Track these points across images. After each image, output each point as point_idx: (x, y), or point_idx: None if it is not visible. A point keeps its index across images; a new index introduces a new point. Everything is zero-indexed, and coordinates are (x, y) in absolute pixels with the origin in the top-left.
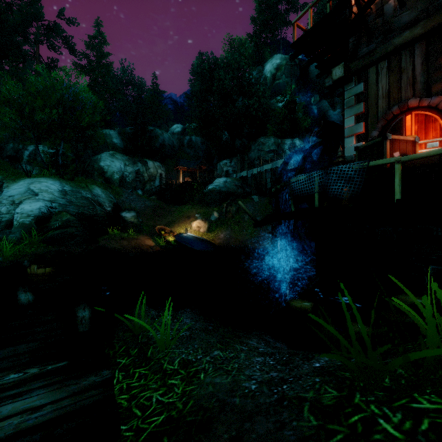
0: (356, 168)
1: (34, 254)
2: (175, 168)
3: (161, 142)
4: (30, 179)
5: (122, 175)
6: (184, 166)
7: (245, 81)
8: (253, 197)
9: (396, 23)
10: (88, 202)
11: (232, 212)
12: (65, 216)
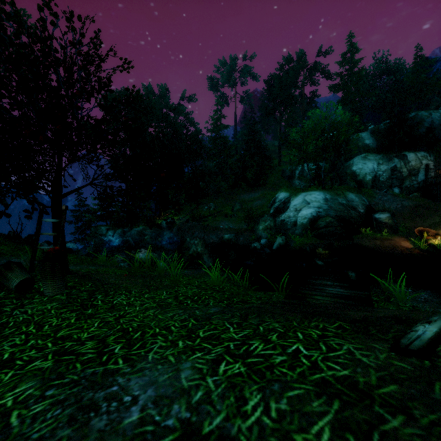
0: None
1: (310, 244)
2: None
3: (427, 126)
4: (305, 193)
5: (375, 175)
6: None
7: None
8: None
9: None
10: (344, 206)
11: None
12: (327, 218)
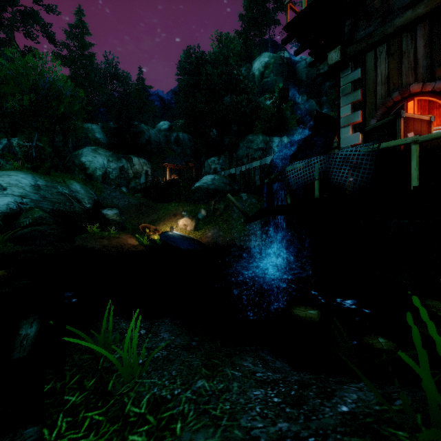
0: (364, 152)
1: None
2: (161, 165)
3: (147, 138)
4: None
5: (105, 171)
6: (170, 163)
7: (233, 77)
8: (242, 195)
9: (396, 3)
10: (65, 198)
11: (220, 210)
12: (37, 213)
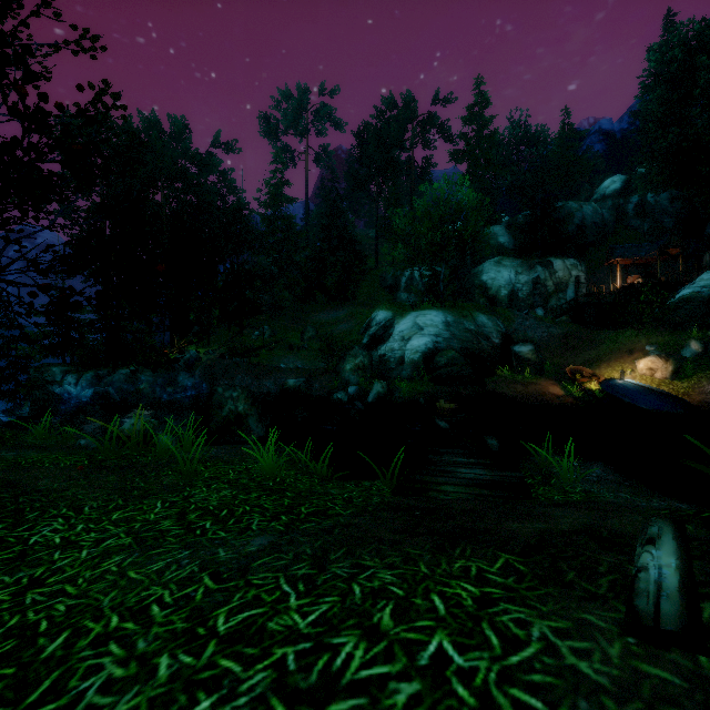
0: None
1: (425, 393)
2: (604, 264)
3: (577, 223)
4: (416, 313)
5: (512, 289)
6: (624, 256)
7: None
8: None
9: None
10: (472, 334)
11: None
12: (449, 353)
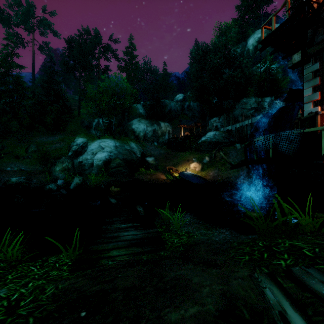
0: (296, 133)
1: (104, 181)
2: (178, 126)
3: (169, 109)
4: (100, 140)
5: (145, 133)
6: (184, 124)
7: (230, 57)
8: (236, 145)
9: None
10: (128, 152)
11: (219, 157)
12: (117, 160)
